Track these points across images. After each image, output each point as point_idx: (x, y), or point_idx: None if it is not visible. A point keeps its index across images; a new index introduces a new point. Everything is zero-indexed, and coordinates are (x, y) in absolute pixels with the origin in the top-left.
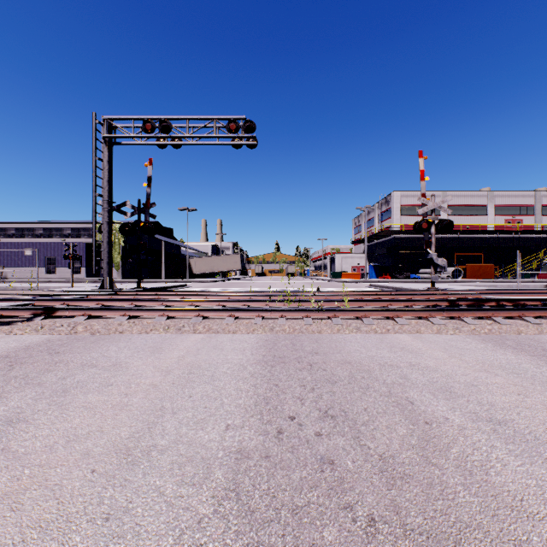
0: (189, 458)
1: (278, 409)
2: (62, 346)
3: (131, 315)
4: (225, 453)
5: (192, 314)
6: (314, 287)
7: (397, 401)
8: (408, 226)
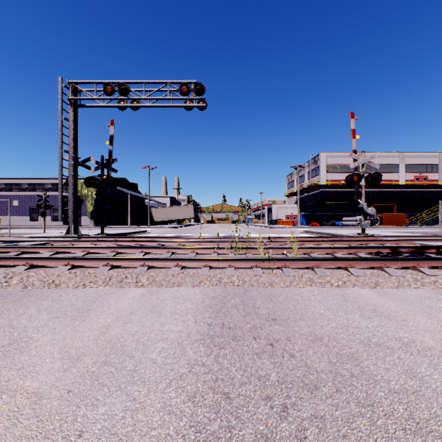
0: None
1: None
2: None
3: (74, 265)
4: None
5: (137, 264)
6: (255, 233)
7: None
8: (333, 181)
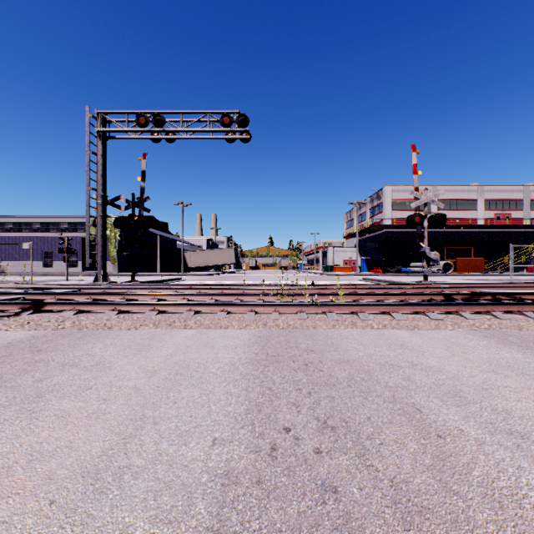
0: (167, 484)
1: (271, 419)
2: (46, 343)
3: (121, 310)
4: (209, 477)
5: (184, 309)
6: (307, 280)
7: (403, 408)
8: (399, 220)
